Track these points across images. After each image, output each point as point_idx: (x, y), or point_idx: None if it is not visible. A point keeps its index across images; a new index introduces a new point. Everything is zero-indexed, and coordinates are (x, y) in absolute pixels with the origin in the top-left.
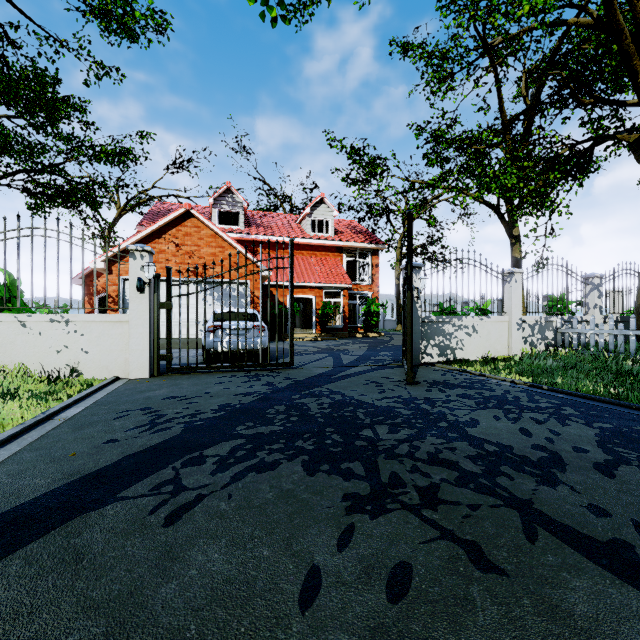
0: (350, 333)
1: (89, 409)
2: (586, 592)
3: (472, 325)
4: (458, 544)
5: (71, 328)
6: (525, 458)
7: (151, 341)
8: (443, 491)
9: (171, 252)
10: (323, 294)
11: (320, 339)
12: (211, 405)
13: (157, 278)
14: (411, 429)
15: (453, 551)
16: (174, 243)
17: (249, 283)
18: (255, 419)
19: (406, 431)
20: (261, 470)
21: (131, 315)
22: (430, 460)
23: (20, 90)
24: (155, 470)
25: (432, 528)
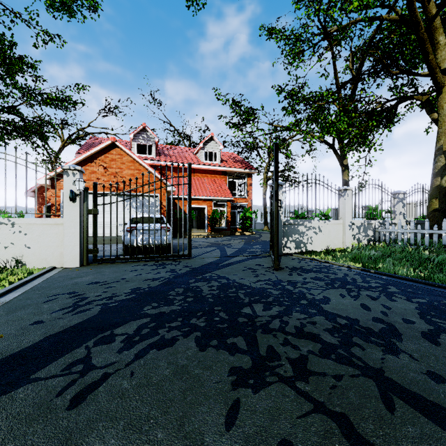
0: (232, 232)
1: (25, 294)
2: None
3: (318, 226)
4: (330, 417)
5: (16, 229)
6: (369, 330)
7: (81, 239)
8: (311, 362)
9: (100, 173)
10: (212, 204)
11: (210, 236)
12: (125, 289)
13: (86, 191)
14: (280, 306)
15: (327, 425)
16: (103, 166)
17: (159, 196)
18: (159, 300)
19: (277, 308)
20: (161, 347)
21: (65, 219)
22: (297, 333)
23: None
24: (70, 349)
25: (306, 401)
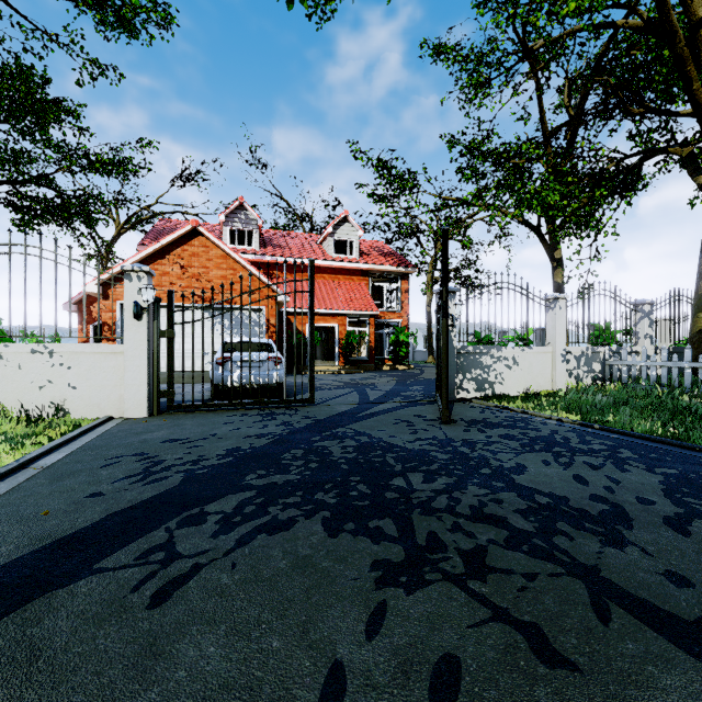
0: (377, 365)
1: (73, 455)
2: (681, 694)
3: (512, 356)
4: (515, 628)
5: (56, 360)
6: (584, 512)
7: (150, 375)
8: (492, 556)
9: (176, 274)
10: (347, 322)
11: (343, 372)
12: (217, 449)
13: (157, 303)
14: (449, 477)
15: (510, 638)
16: (179, 264)
17: (264, 310)
18: (268, 466)
19: (444, 480)
20: (273, 531)
21: (126, 345)
22: (474, 516)
23: (3, 90)
24: (144, 532)
25: (482, 606)
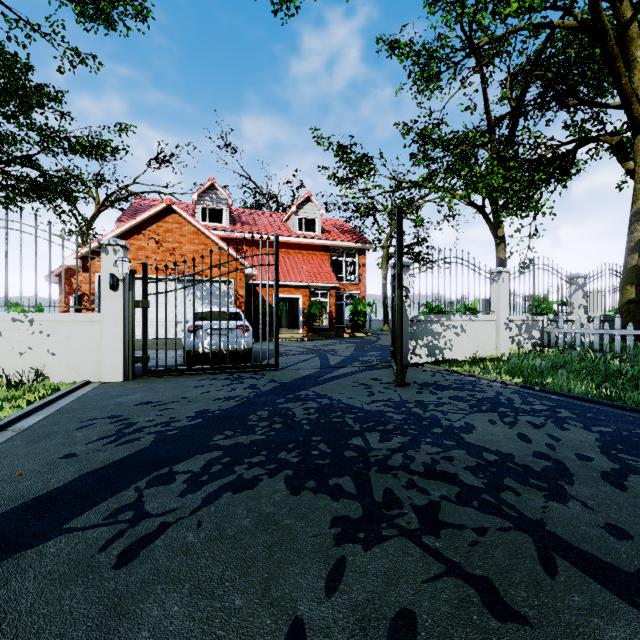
0: (337, 333)
1: (50, 418)
2: None
3: (460, 325)
4: (468, 582)
5: (36, 328)
6: (528, 468)
7: (125, 342)
8: (444, 511)
9: (151, 249)
10: (310, 293)
11: (307, 339)
12: (187, 411)
13: (132, 275)
14: (404, 436)
15: (463, 592)
16: (154, 240)
17: (233, 282)
18: (235, 427)
19: (399, 439)
20: (238, 489)
21: (103, 314)
22: (427, 473)
23: None
24: (114, 492)
25: (436, 560)
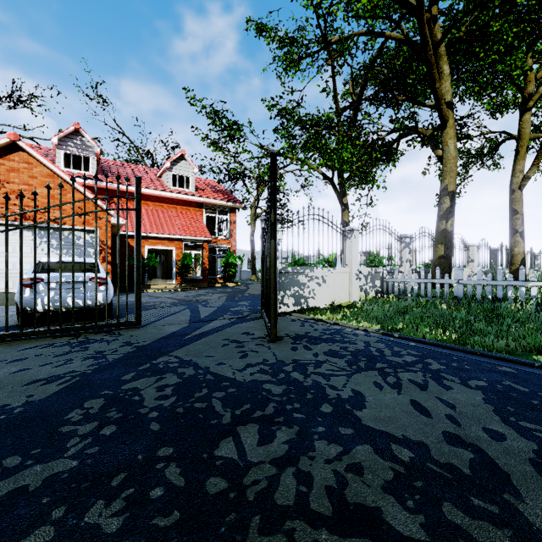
0: (210, 283)
1: None
2: None
3: (322, 276)
4: None
5: None
6: (456, 471)
7: None
8: None
9: None
10: (183, 246)
11: (180, 290)
12: None
13: None
14: (290, 427)
15: None
16: None
17: (98, 231)
18: (32, 444)
19: (284, 433)
20: None
21: None
22: (338, 516)
23: None
24: None
25: None
